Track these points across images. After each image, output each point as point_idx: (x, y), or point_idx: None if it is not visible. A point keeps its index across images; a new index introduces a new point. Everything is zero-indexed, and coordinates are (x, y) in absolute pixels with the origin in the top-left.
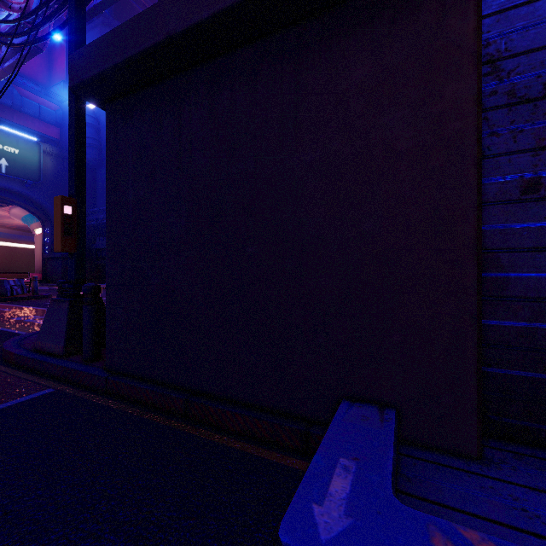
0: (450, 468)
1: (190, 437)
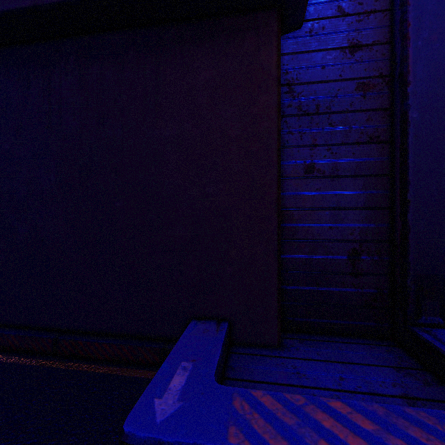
0: (261, 356)
1: (58, 371)
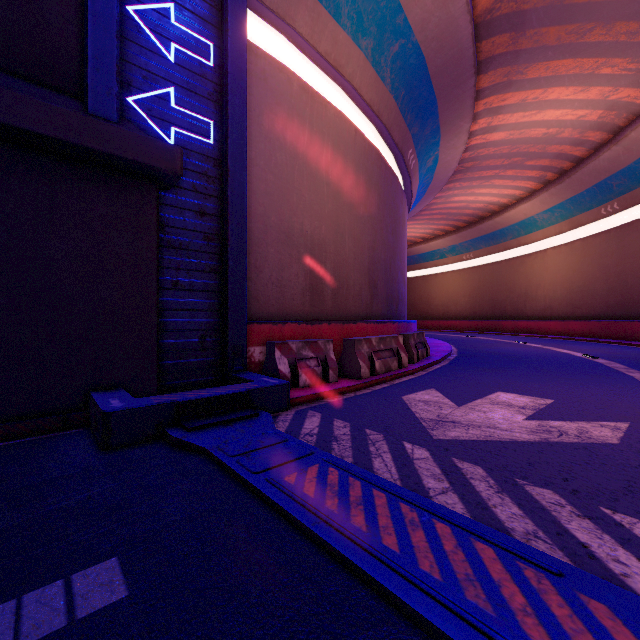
0: None
1: None
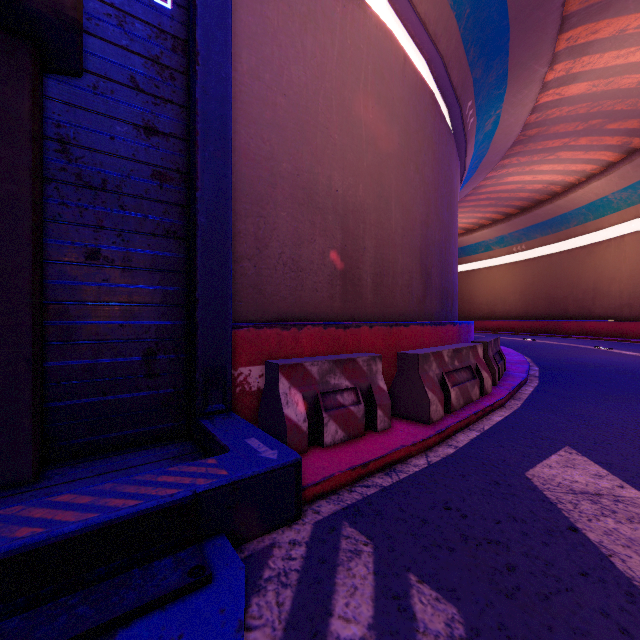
0: None
1: None
